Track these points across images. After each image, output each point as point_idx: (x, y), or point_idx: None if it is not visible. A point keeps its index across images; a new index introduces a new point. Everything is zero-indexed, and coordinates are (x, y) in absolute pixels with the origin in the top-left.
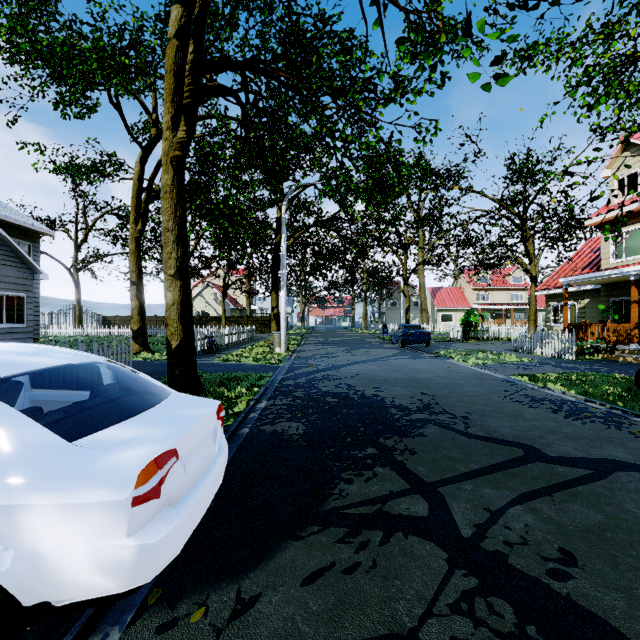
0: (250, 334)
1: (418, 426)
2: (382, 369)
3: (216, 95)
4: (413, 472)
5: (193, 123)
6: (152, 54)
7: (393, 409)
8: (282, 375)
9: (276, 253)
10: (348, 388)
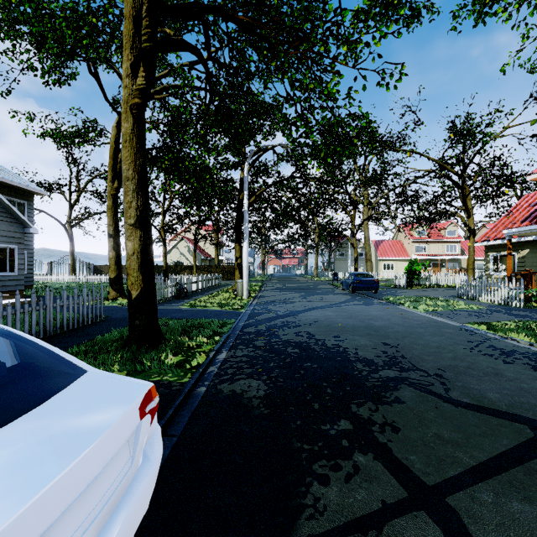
0: (217, 281)
1: (391, 387)
2: (338, 316)
3: (179, 50)
4: (404, 464)
5: (152, 69)
6: (120, 16)
7: (358, 363)
8: (244, 321)
9: (239, 209)
10: (308, 337)
